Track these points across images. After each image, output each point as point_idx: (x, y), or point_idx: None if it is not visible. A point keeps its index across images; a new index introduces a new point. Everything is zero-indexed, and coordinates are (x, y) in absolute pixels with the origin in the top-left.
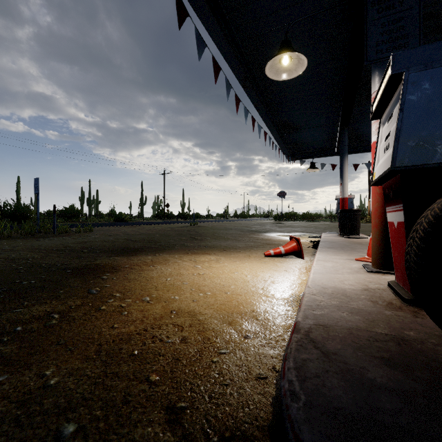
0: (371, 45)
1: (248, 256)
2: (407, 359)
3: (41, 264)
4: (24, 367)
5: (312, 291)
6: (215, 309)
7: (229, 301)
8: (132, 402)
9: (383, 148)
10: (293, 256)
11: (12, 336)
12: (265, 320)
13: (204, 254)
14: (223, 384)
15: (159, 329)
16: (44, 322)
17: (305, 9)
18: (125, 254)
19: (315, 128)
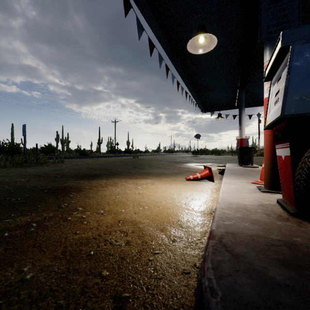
0: (263, 28)
1: (174, 180)
2: (297, 260)
3: (25, 186)
4: (8, 264)
5: (222, 206)
6: (151, 219)
7: (161, 213)
8: (88, 293)
9: (274, 102)
10: (206, 180)
11: (0, 240)
12: (187, 227)
13: (143, 178)
14: (157, 278)
15: (110, 235)
16: (25, 230)
17: (215, 3)
18: (86, 178)
19: (222, 89)
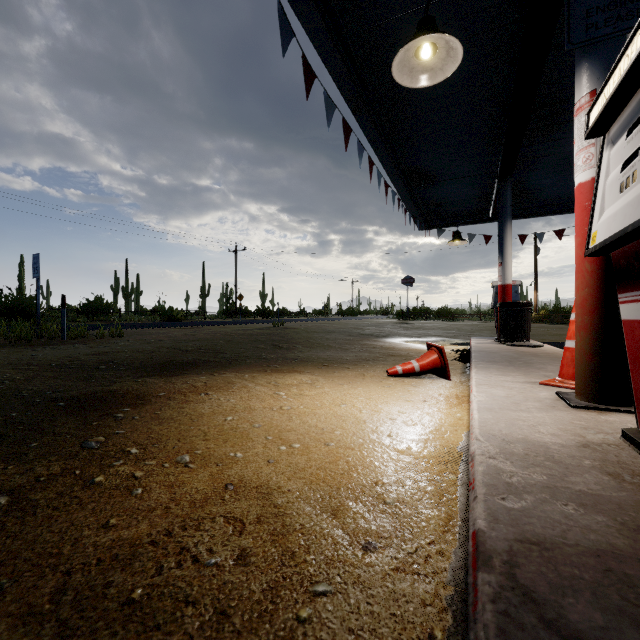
0: (576, 15)
1: (361, 375)
2: None
3: (19, 390)
4: None
5: (487, 448)
6: (308, 478)
7: (333, 462)
8: None
9: (617, 185)
10: (432, 375)
11: None
12: (400, 503)
13: (292, 372)
14: None
15: (197, 531)
16: None
17: None
18: (165, 373)
19: (462, 180)
